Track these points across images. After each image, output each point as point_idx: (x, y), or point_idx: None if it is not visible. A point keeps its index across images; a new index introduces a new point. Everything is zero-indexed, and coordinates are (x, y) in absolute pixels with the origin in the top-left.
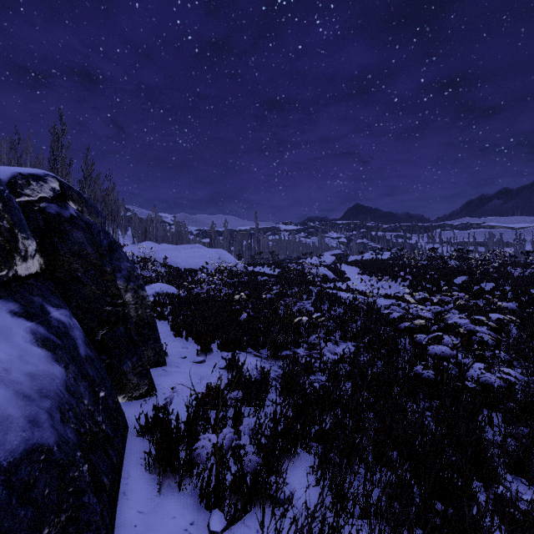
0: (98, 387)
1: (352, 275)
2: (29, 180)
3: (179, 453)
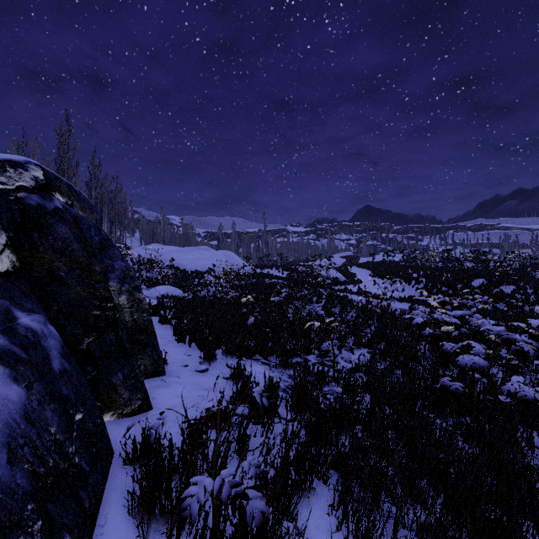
0: (74, 408)
1: (363, 278)
2: (5, 166)
3: (169, 494)
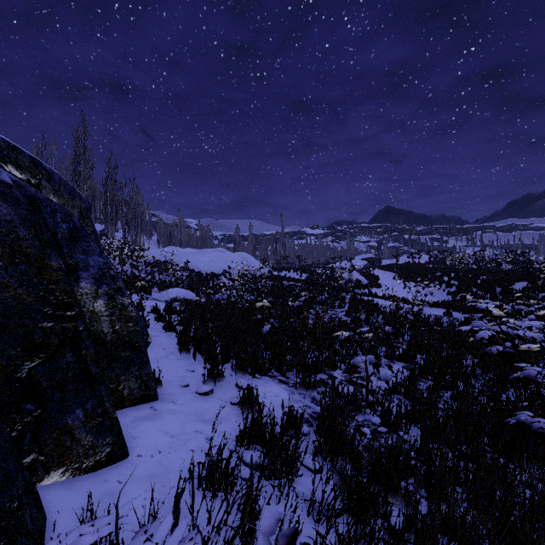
0: None
1: (387, 281)
2: None
3: None
